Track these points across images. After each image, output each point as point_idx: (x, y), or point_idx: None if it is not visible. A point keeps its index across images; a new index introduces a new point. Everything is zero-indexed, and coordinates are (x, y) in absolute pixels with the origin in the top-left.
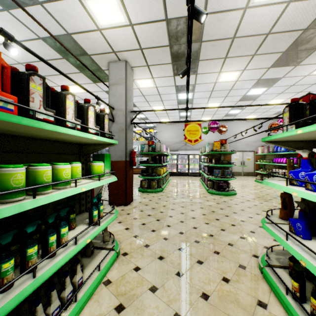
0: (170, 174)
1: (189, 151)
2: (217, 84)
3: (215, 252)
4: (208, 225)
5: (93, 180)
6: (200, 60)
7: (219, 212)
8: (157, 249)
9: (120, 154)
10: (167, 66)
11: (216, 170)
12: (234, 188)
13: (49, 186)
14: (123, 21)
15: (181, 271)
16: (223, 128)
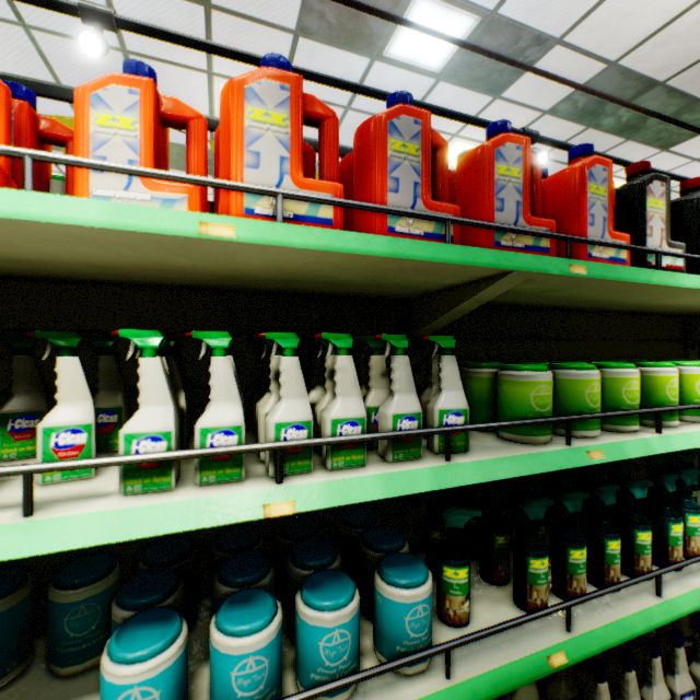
0: None
1: None
2: None
3: None
4: None
5: None
6: None
7: None
8: None
9: None
10: None
11: None
12: None
13: (674, 412)
14: None
15: None
16: None
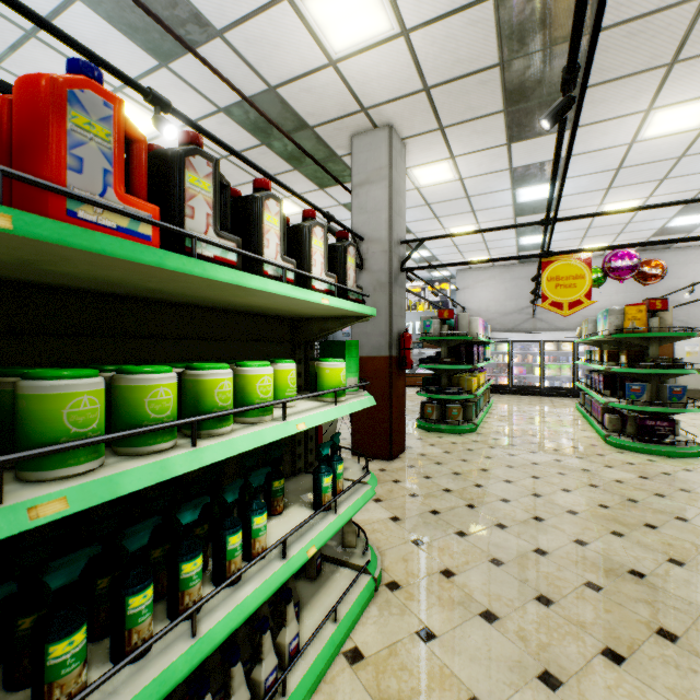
0: (491, 390)
1: (543, 334)
2: (637, 146)
3: (660, 632)
4: (623, 540)
5: (322, 404)
6: (588, 86)
7: (654, 505)
8: (476, 587)
9: (377, 342)
10: (491, 122)
11: (633, 383)
12: (690, 436)
13: (226, 417)
14: (386, 28)
15: (556, 673)
16: (652, 268)
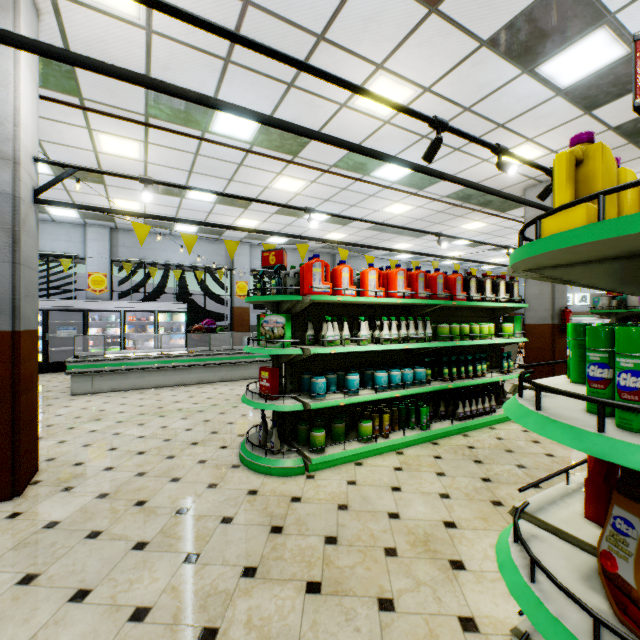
0: None
1: None
2: None
3: None
4: None
5: (503, 338)
6: None
7: None
8: None
9: (542, 315)
10: (639, 160)
11: None
12: None
13: (477, 336)
14: (541, 154)
15: None
16: None
